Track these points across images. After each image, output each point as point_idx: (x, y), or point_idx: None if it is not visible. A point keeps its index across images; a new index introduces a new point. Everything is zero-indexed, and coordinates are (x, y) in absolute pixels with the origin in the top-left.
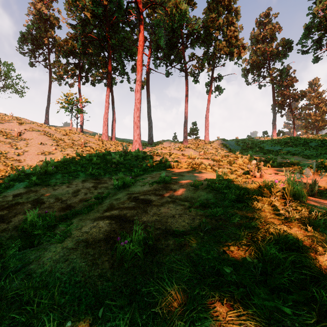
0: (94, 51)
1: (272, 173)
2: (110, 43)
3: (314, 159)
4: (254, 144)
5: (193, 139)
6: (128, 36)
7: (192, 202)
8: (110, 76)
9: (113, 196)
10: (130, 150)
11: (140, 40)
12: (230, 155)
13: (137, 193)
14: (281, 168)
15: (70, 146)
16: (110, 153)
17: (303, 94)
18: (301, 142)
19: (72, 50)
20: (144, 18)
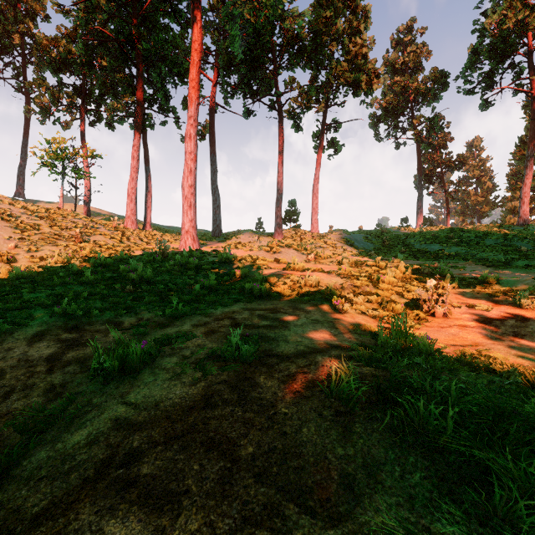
0: (110, 63)
1: (460, 305)
2: (139, 49)
3: (506, 269)
4: (395, 240)
5: (292, 229)
6: (176, 42)
7: (360, 532)
8: (141, 111)
9: (71, 424)
10: (173, 251)
11: (195, 39)
12: (365, 261)
13: (144, 423)
14: (469, 292)
15: (51, 242)
16: (132, 257)
17: (462, 161)
18: (472, 237)
19: (68, 58)
20: (204, 9)
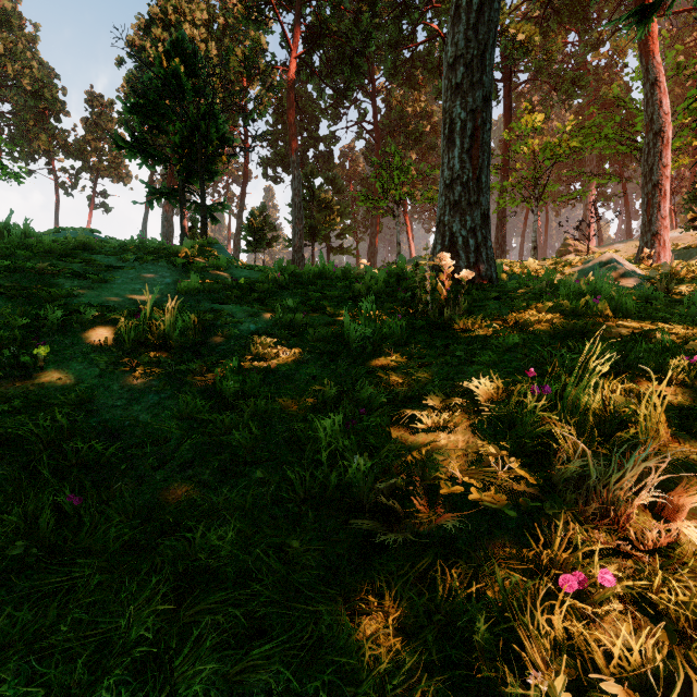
0: None
1: None
2: None
3: None
4: None
5: None
6: None
7: None
8: None
9: None
10: None
11: None
12: None
13: None
14: None
15: None
16: None
17: None
18: None
19: None
20: None
